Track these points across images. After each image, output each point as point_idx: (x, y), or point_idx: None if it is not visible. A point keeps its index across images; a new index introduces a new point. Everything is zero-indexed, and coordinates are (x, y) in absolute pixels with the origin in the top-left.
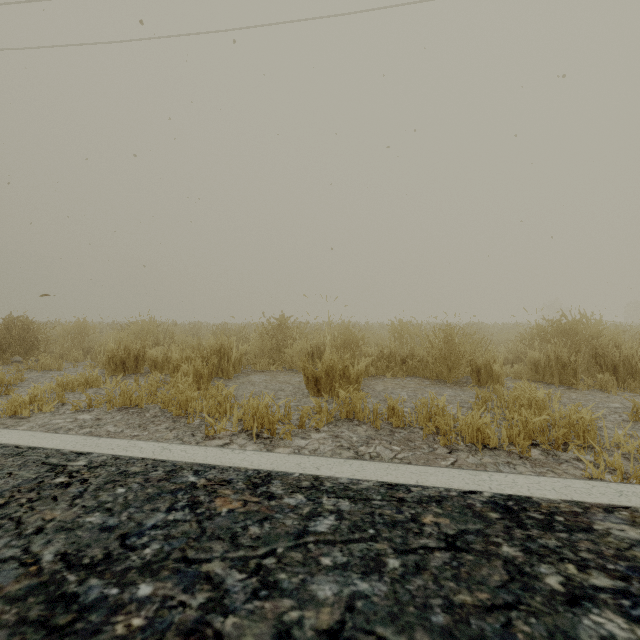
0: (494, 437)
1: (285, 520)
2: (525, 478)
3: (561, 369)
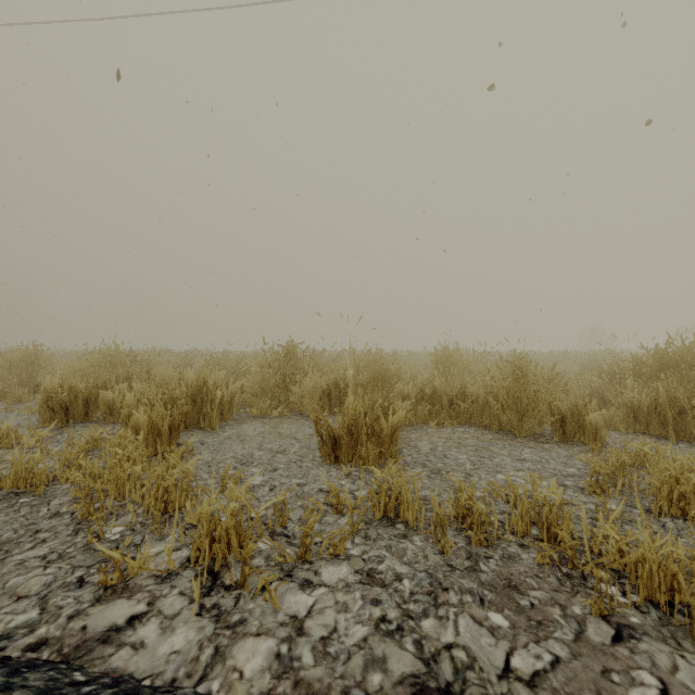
0: None
1: None
2: None
3: (677, 417)
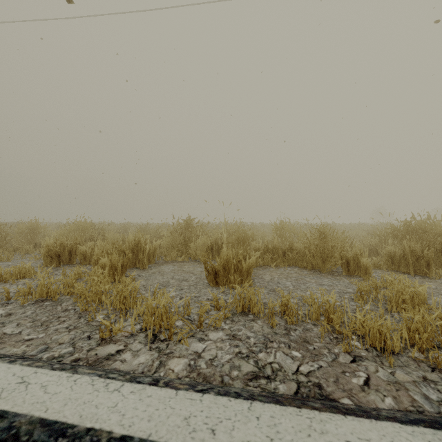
0: (398, 343)
1: None
2: None
3: (415, 261)
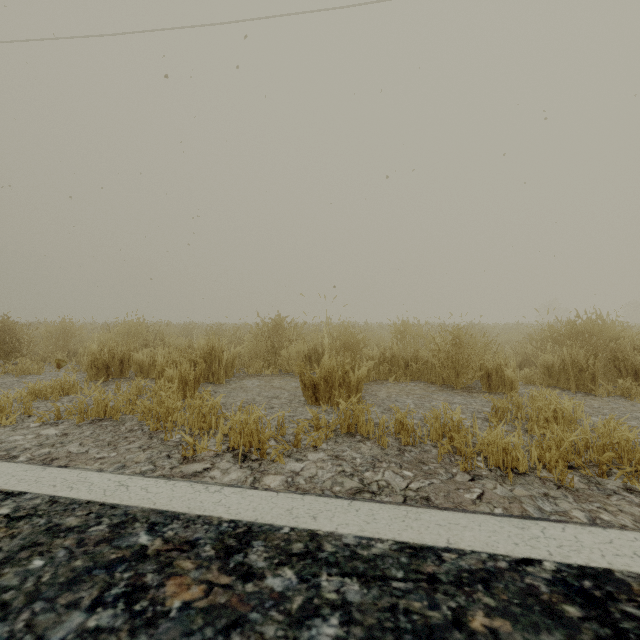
0: (524, 460)
1: (264, 627)
2: (590, 533)
3: (578, 374)
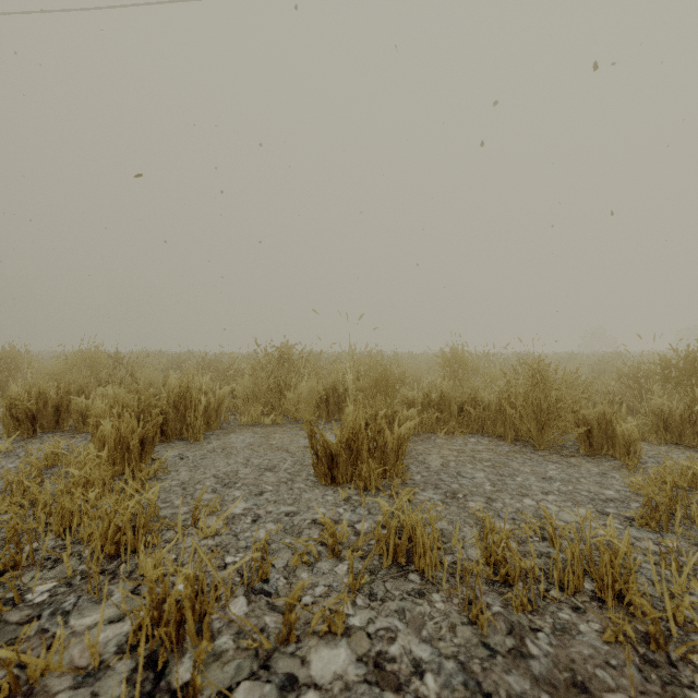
0: None
1: None
2: None
3: None
